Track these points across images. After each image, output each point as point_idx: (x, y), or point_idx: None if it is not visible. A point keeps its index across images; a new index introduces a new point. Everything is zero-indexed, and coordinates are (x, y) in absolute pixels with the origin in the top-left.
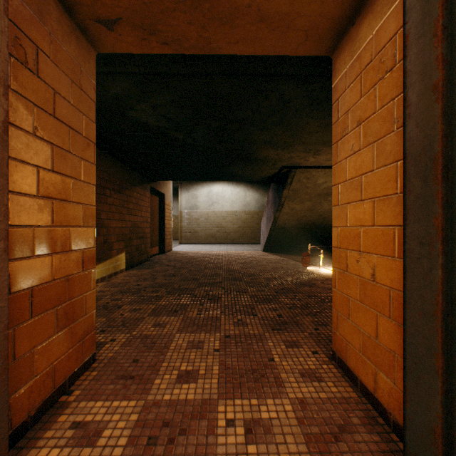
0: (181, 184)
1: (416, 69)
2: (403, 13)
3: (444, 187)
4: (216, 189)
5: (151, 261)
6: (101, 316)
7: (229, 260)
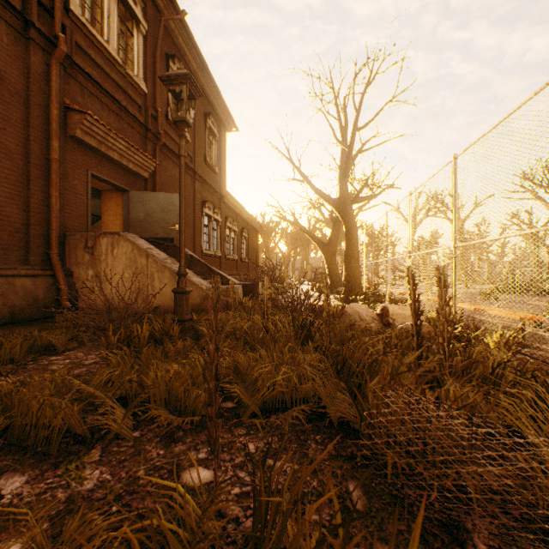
0: None
1: (125, 211)
2: (124, 203)
3: (128, 225)
4: None
5: None
6: None
7: None
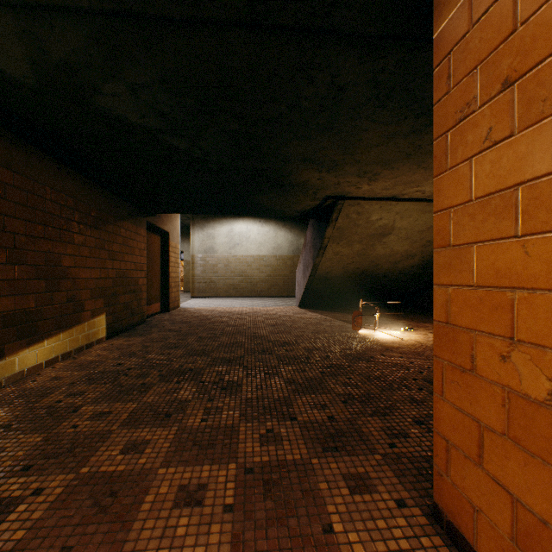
0: (193, 221)
1: None
2: None
3: None
4: (239, 228)
5: (148, 323)
6: (37, 432)
7: (254, 321)
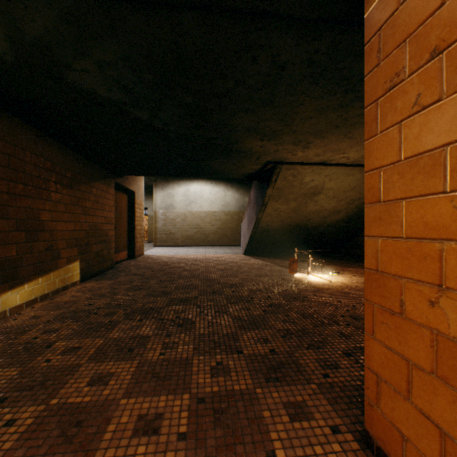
0: (155, 182)
1: None
2: None
3: None
4: (194, 188)
5: (116, 268)
6: (14, 366)
7: (207, 266)
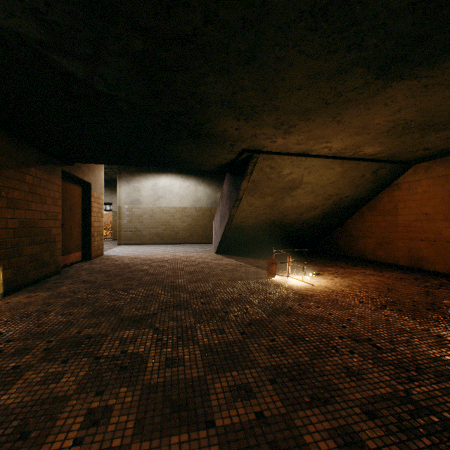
0: (120, 175)
1: None
2: None
3: None
4: (162, 182)
5: (63, 273)
6: None
7: (174, 268)
